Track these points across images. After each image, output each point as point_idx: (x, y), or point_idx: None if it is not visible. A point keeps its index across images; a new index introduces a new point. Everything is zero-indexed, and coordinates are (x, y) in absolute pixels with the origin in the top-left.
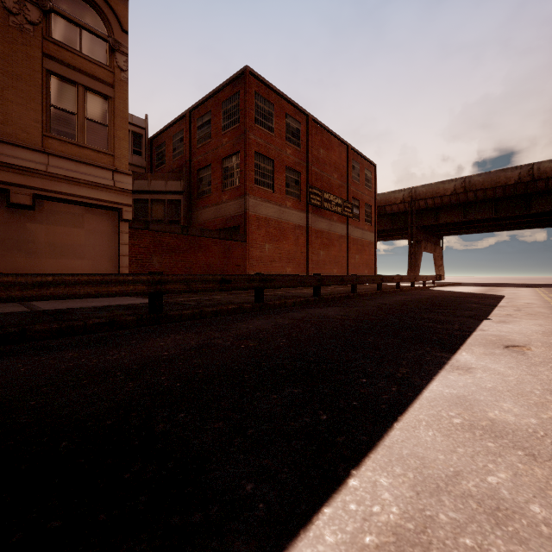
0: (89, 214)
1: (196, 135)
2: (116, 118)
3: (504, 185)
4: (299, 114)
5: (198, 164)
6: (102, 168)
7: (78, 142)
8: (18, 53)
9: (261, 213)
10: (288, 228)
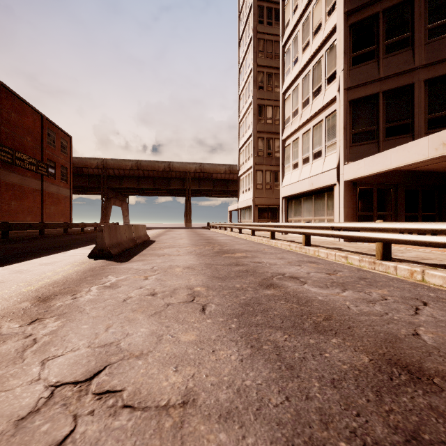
0: None
1: None
2: None
3: (158, 170)
4: None
5: None
6: None
7: None
8: None
9: None
10: None
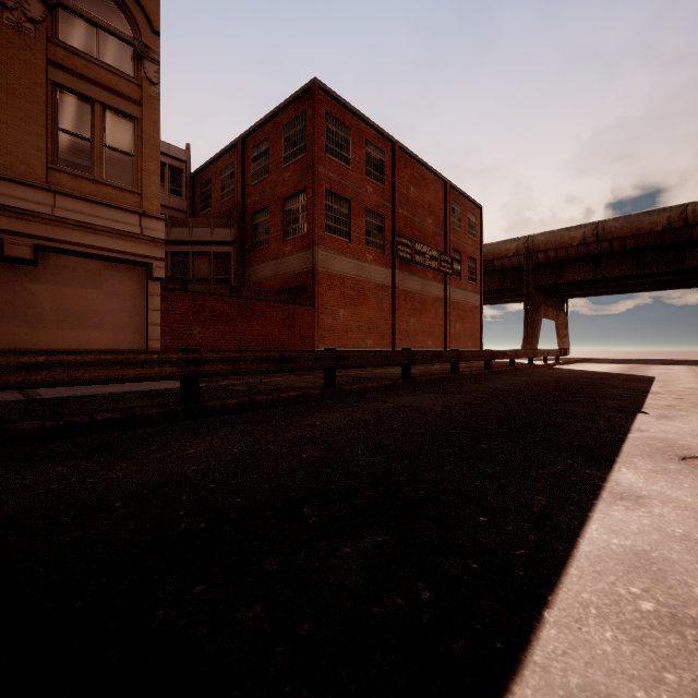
0: (109, 271)
1: (250, 170)
2: (145, 146)
3: (649, 233)
4: (383, 141)
5: (253, 206)
6: (125, 211)
7: (94, 177)
8: (15, 60)
9: (334, 269)
10: (369, 289)
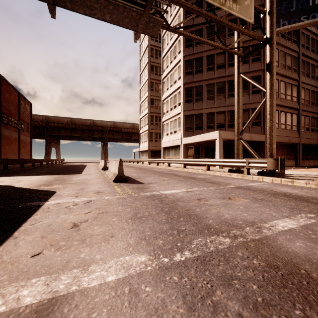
0: None
1: None
2: None
3: (86, 125)
4: None
5: None
6: None
7: None
8: None
9: None
10: None
